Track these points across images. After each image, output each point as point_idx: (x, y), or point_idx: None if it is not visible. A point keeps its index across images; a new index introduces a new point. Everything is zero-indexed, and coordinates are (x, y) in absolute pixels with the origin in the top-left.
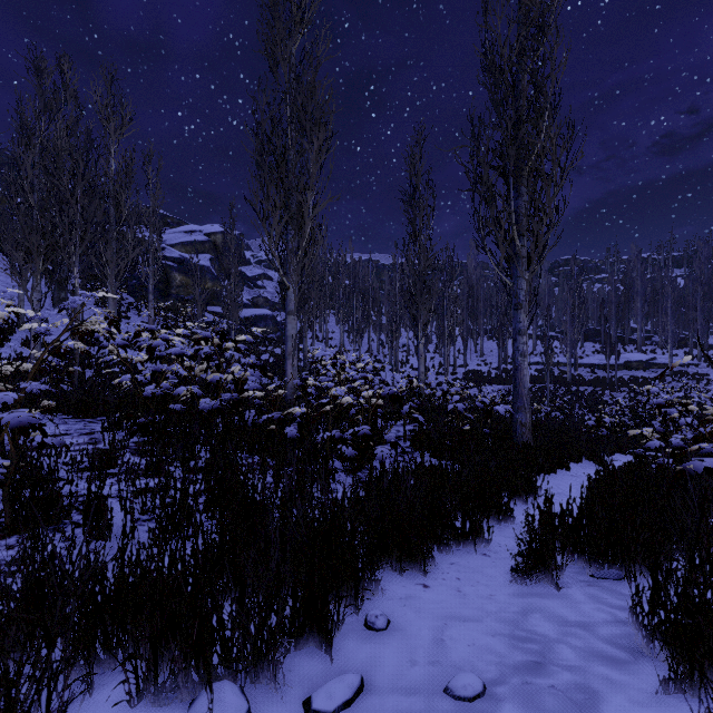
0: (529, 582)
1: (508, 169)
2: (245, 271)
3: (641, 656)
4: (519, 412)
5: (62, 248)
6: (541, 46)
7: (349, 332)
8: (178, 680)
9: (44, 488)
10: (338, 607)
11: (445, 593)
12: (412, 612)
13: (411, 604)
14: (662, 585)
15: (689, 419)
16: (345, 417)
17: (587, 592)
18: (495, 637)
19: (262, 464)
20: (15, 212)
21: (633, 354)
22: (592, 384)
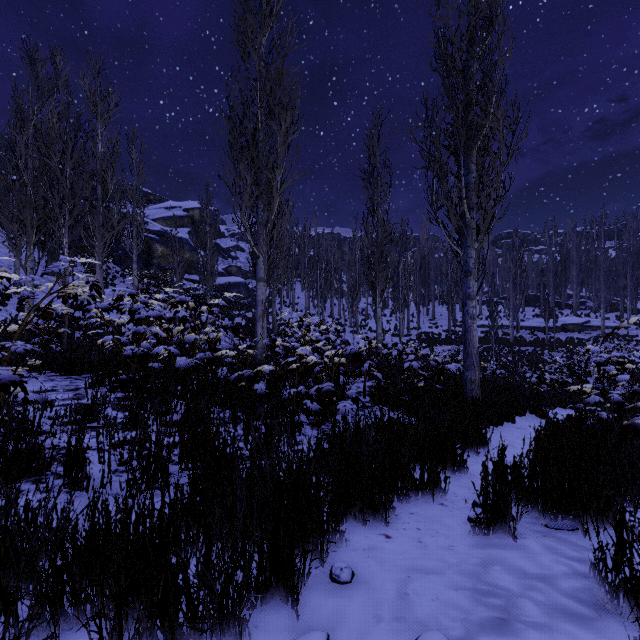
0: (487, 532)
1: (459, 148)
2: (220, 243)
3: (604, 612)
4: (469, 370)
5: (53, 221)
6: (490, 35)
7: (313, 298)
8: (143, 639)
9: (26, 441)
10: (303, 561)
11: (406, 543)
12: (376, 563)
13: (374, 555)
14: (633, 545)
15: (626, 376)
16: (310, 374)
17: (543, 543)
18: (458, 591)
19: (233, 417)
20: (10, 188)
21: (569, 318)
22: (532, 345)
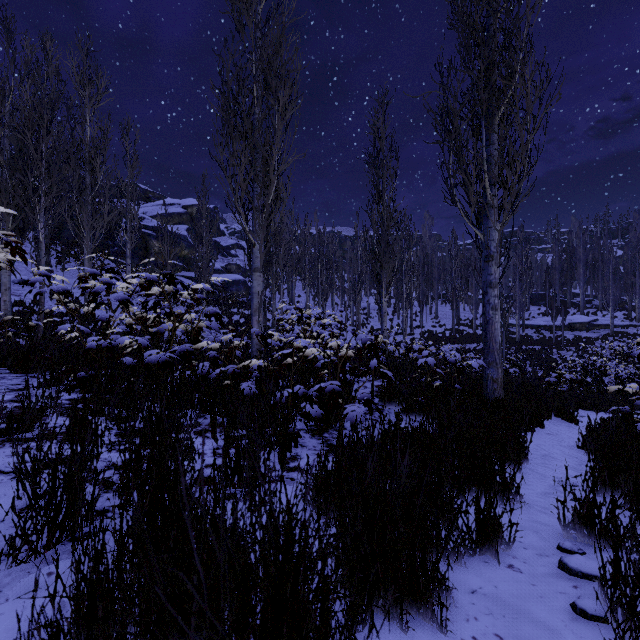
0: None
1: (480, 115)
2: (220, 241)
3: None
4: (490, 368)
5: (27, 204)
6: None
7: (314, 295)
8: None
9: None
10: None
11: None
12: None
13: None
14: None
15: None
16: (311, 372)
17: None
18: None
19: (213, 425)
20: None
21: (576, 316)
22: (539, 344)
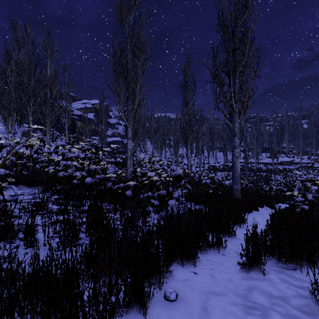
0: (248, 271)
1: (230, 71)
2: (109, 121)
3: None
4: (235, 184)
5: (24, 109)
6: (246, 13)
7: (156, 148)
8: None
9: (4, 221)
10: (149, 289)
11: (205, 277)
12: (189, 289)
13: (188, 284)
14: None
15: (316, 187)
16: (154, 186)
17: (279, 277)
18: (235, 306)
19: (114, 208)
20: (3, 92)
21: (284, 158)
22: (265, 172)
